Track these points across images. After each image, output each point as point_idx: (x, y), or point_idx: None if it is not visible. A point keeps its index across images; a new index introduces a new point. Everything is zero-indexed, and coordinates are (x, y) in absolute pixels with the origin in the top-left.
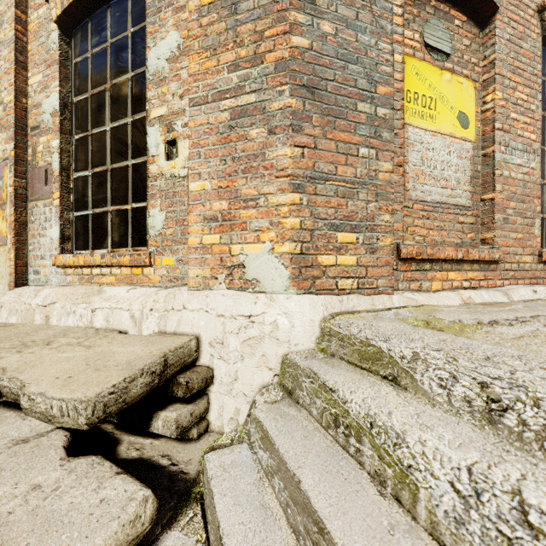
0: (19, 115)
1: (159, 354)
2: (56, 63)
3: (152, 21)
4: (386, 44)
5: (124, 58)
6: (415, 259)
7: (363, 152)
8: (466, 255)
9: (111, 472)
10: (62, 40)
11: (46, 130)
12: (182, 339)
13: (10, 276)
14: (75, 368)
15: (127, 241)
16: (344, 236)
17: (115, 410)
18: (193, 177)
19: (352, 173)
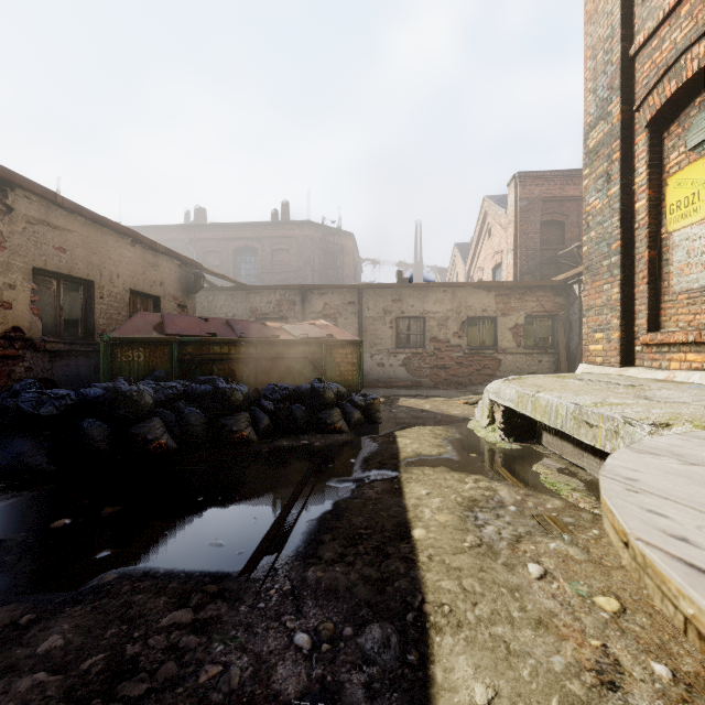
0: None
1: None
2: None
3: None
4: (616, 217)
5: None
6: (655, 344)
7: (605, 288)
8: (698, 338)
9: None
10: None
11: None
12: None
13: None
14: None
15: None
16: (597, 335)
17: None
18: None
19: (601, 301)
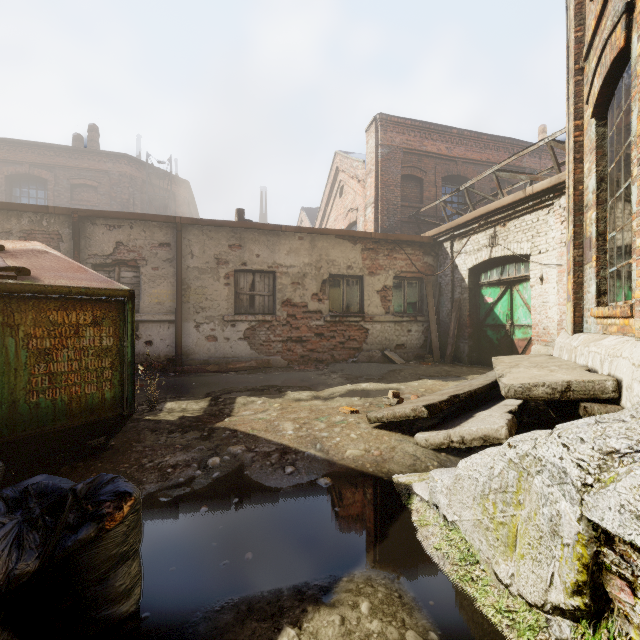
0: (576, 201)
1: (564, 380)
2: (593, 150)
3: (633, 86)
4: None
5: (629, 121)
6: None
7: None
8: None
9: (506, 418)
10: (598, 127)
11: (589, 207)
12: (599, 378)
13: (571, 325)
14: (525, 376)
15: (630, 294)
16: None
17: (522, 397)
18: (638, 234)
19: None
